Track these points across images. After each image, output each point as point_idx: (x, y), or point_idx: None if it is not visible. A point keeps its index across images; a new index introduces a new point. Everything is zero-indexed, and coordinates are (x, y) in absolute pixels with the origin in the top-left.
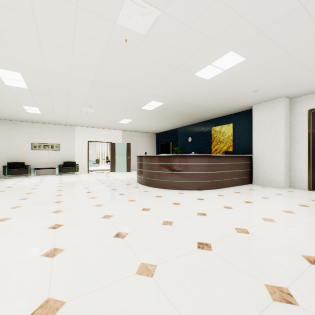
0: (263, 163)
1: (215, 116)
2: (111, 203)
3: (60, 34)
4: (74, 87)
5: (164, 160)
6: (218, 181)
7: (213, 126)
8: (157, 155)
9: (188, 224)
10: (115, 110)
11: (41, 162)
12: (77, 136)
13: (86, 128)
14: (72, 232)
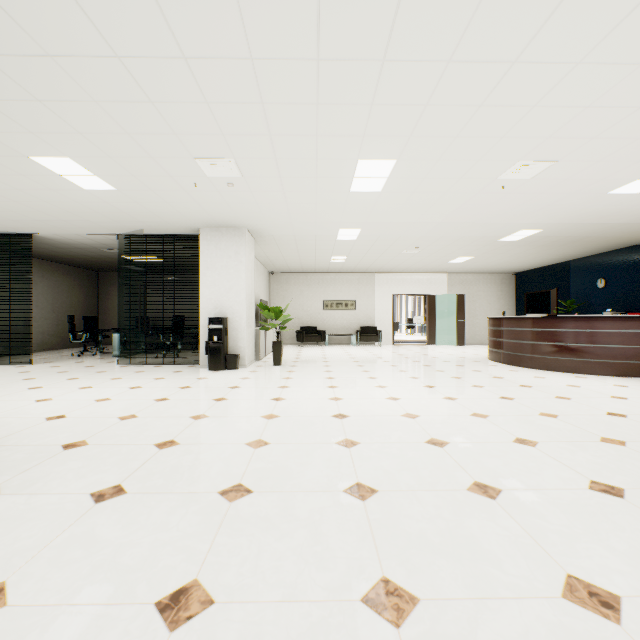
0: None
1: None
2: (471, 377)
3: (428, 197)
4: (409, 232)
5: (546, 324)
6: None
7: None
8: (532, 317)
9: (595, 401)
10: (451, 248)
11: (333, 327)
12: (377, 287)
13: (390, 275)
14: (451, 391)
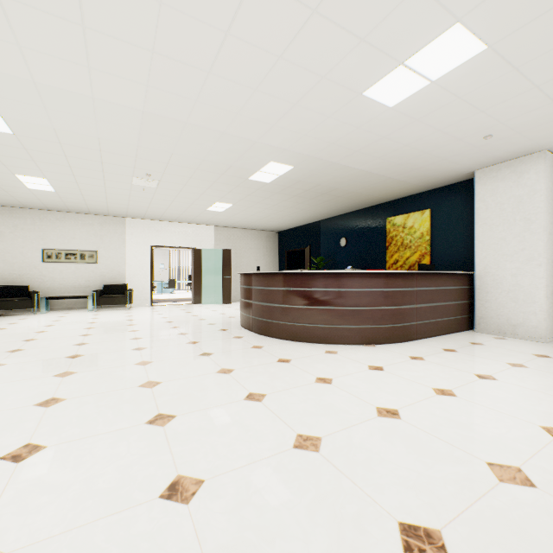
0: (498, 288)
1: (394, 195)
2: (180, 378)
3: None
4: (106, 130)
5: (295, 282)
6: (408, 326)
7: (390, 215)
8: (281, 273)
9: (361, 446)
10: (199, 184)
11: (60, 286)
12: (129, 236)
13: (147, 222)
14: (56, 476)
